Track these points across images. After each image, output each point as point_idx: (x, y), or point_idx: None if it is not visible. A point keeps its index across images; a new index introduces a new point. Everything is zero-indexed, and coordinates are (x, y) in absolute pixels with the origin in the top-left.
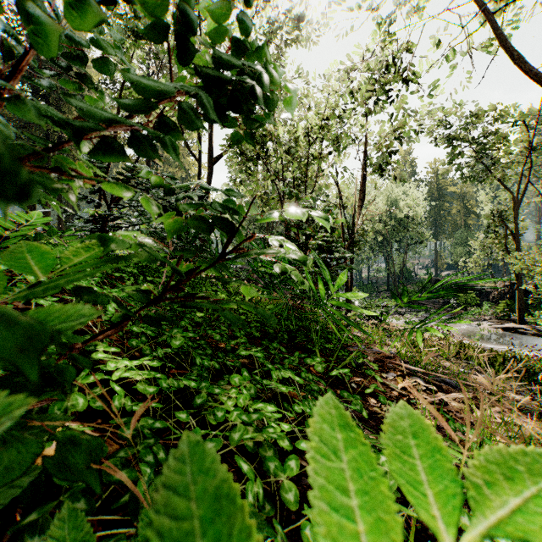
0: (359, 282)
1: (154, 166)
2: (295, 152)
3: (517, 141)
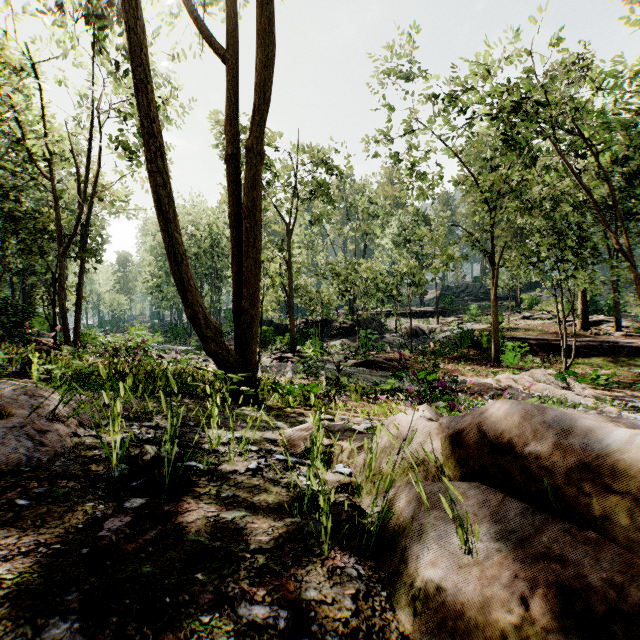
0: (171, 325)
1: None
2: None
3: (287, 168)
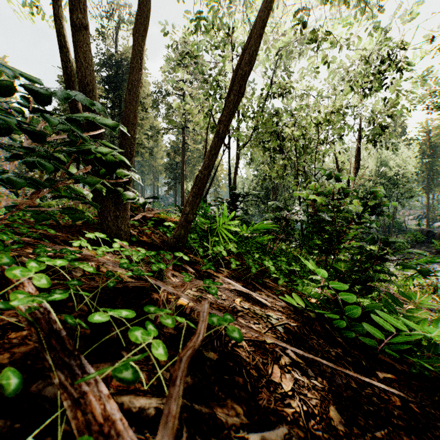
0: None
1: (187, 146)
2: (309, 148)
3: None
